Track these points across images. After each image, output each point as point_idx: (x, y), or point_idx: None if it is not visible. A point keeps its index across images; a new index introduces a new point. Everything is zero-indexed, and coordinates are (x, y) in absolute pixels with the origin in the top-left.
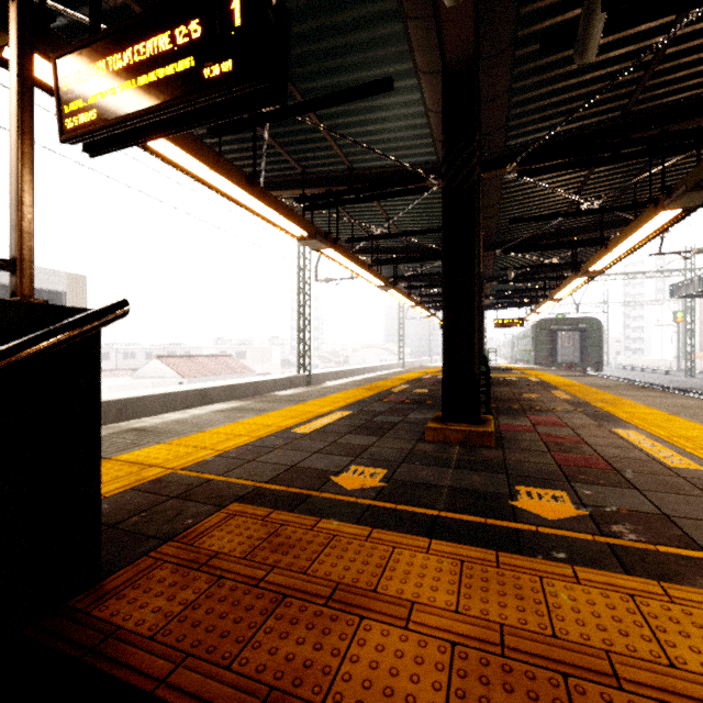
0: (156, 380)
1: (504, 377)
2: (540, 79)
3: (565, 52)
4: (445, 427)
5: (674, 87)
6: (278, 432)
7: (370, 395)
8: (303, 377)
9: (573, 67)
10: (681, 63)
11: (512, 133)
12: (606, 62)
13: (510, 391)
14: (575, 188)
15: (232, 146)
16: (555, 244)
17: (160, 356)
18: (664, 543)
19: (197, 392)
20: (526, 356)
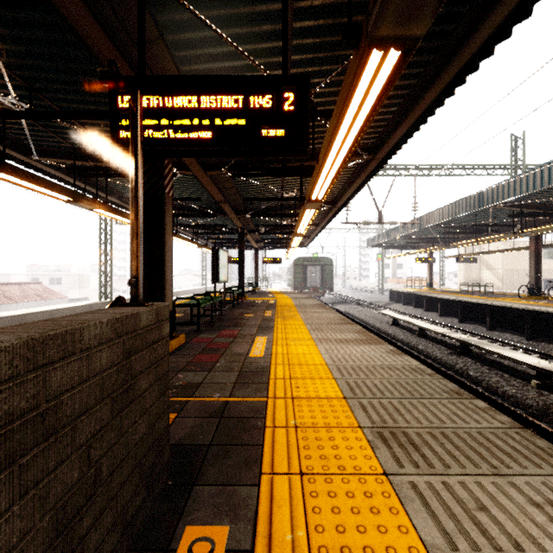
0: None
1: (255, 300)
2: None
3: None
4: None
5: None
6: None
7: None
8: (104, 303)
9: None
10: None
11: None
12: None
13: (241, 312)
14: (280, 183)
15: None
16: (280, 214)
17: None
18: (178, 396)
19: None
20: (291, 282)
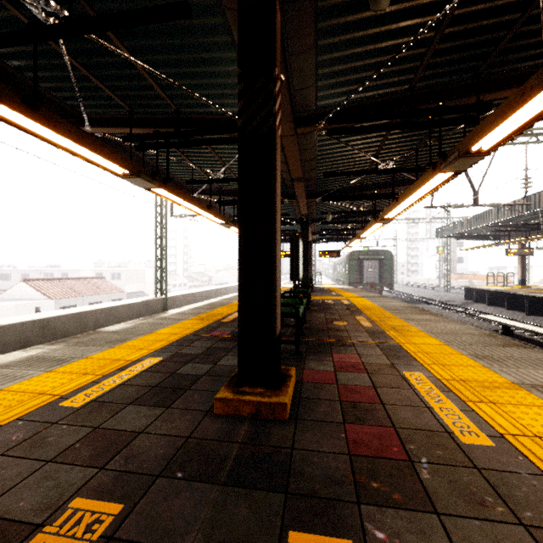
0: (20, 302)
1: (324, 299)
2: (343, 39)
3: (363, 12)
4: (236, 398)
5: (449, 68)
6: (40, 408)
7: (199, 329)
8: (160, 300)
9: (371, 32)
10: (455, 45)
11: (322, 93)
12: (398, 31)
13: (324, 318)
14: (374, 151)
15: (44, 73)
16: (360, 195)
17: (28, 279)
18: None
19: (36, 323)
20: (343, 278)
